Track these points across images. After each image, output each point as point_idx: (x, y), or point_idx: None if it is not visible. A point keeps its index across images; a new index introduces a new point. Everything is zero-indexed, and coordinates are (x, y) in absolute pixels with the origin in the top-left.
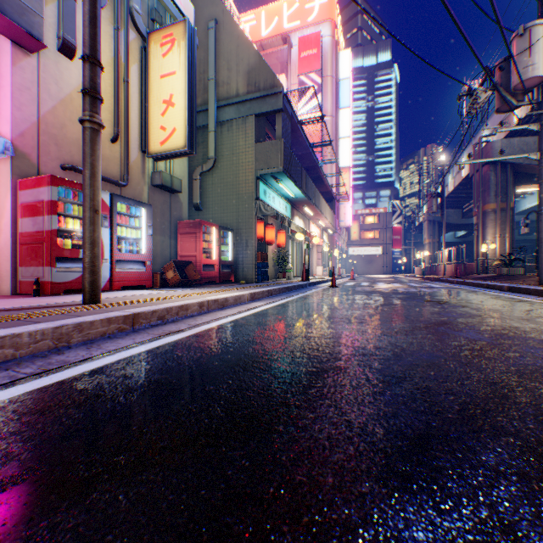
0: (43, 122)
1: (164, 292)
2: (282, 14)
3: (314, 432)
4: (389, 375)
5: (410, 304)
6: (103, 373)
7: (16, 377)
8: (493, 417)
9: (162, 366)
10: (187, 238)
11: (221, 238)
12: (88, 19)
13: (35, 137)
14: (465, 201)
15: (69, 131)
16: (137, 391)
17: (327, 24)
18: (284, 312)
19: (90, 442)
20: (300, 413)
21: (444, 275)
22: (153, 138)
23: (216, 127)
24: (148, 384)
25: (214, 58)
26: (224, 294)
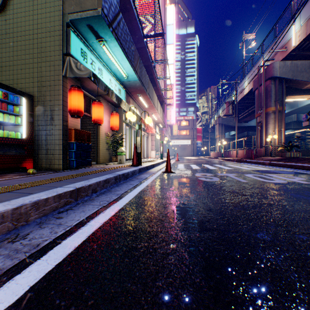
0: None
1: None
2: None
3: None
4: None
5: None
6: None
7: None
8: None
9: None
10: None
11: None
12: None
13: None
14: (241, 112)
15: None
16: None
17: None
18: None
19: None
20: None
21: (236, 157)
22: None
23: None
24: None
25: None
26: None
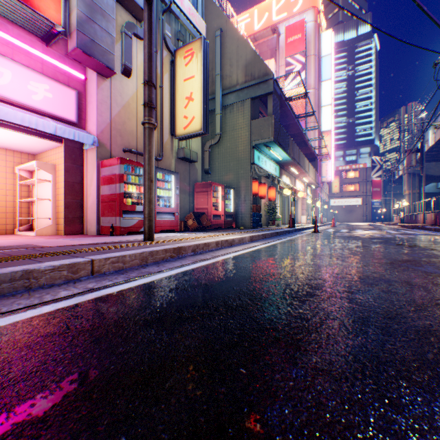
0: (113, 122)
1: (188, 234)
2: (271, 10)
3: (301, 310)
4: (353, 289)
5: (382, 246)
6: (173, 278)
7: (130, 278)
8: (421, 312)
9: (204, 277)
10: (200, 195)
11: (225, 195)
12: (147, 58)
13: (109, 132)
14: None
15: (127, 126)
16: (196, 287)
17: (310, 11)
18: (276, 250)
19: (184, 305)
20: (293, 302)
21: (423, 223)
22: (179, 125)
23: (221, 110)
24: (200, 285)
25: (219, 59)
26: (231, 236)
